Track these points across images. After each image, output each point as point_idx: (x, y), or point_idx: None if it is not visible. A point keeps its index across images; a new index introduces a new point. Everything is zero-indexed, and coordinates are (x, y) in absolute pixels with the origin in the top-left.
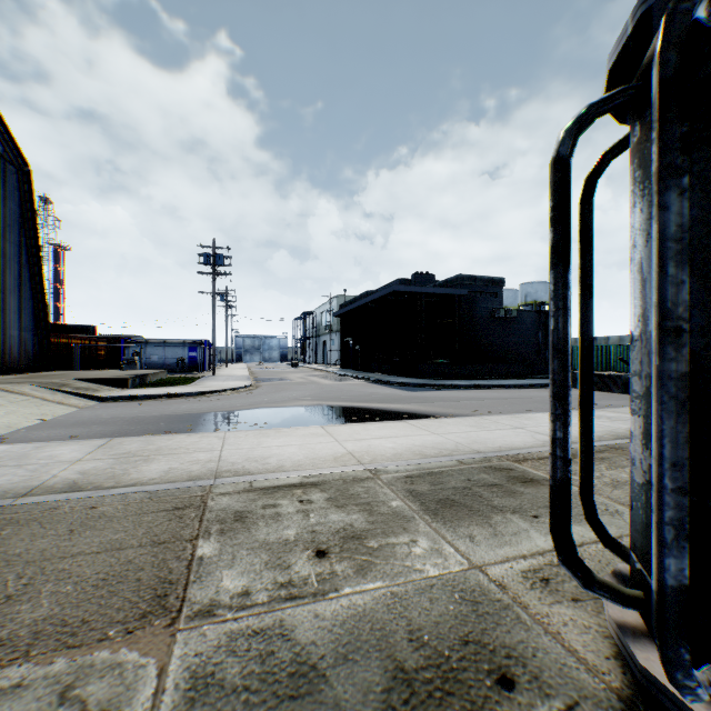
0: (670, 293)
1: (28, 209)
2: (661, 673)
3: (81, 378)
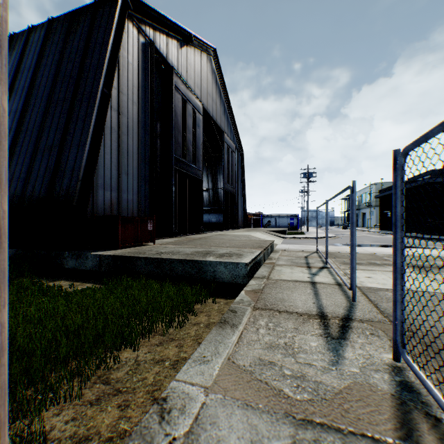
0: None
1: (242, 167)
2: None
3: (269, 230)
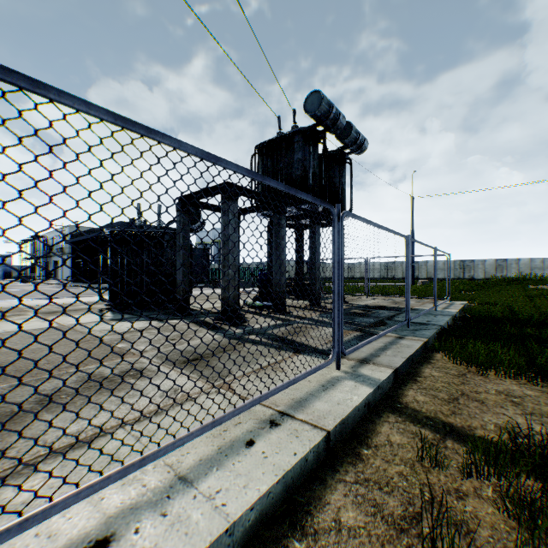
0: (100, 263)
1: None
2: (106, 303)
3: None
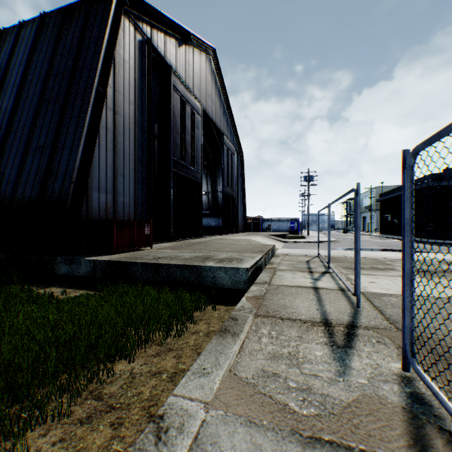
0: None
1: (242, 170)
2: None
3: (269, 234)
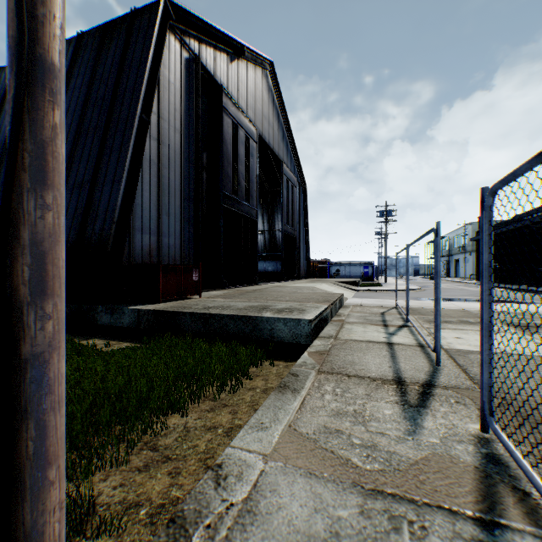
0: None
1: (304, 204)
2: None
3: (338, 281)
